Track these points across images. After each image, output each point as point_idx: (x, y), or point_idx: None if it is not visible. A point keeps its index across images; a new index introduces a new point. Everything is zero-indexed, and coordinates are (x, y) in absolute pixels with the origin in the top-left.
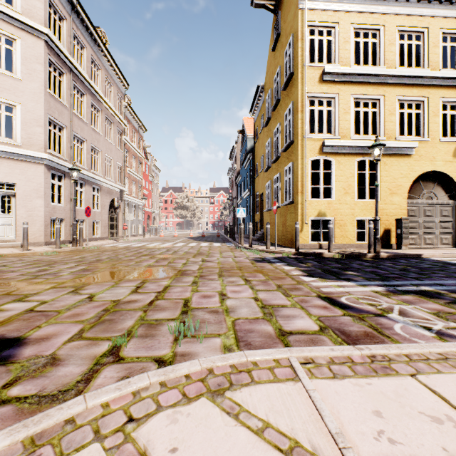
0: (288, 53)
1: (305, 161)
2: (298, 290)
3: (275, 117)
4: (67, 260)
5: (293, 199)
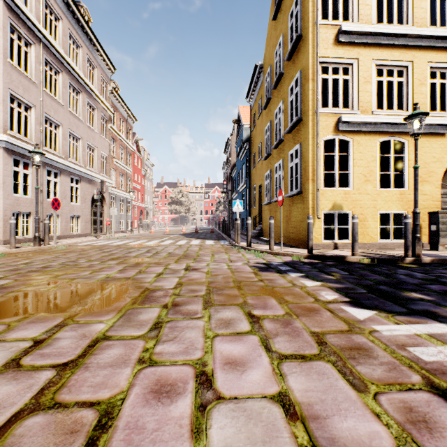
0: (294, 13)
1: (317, 141)
2: (368, 356)
3: (276, 96)
4: (1, 267)
5: (301, 188)
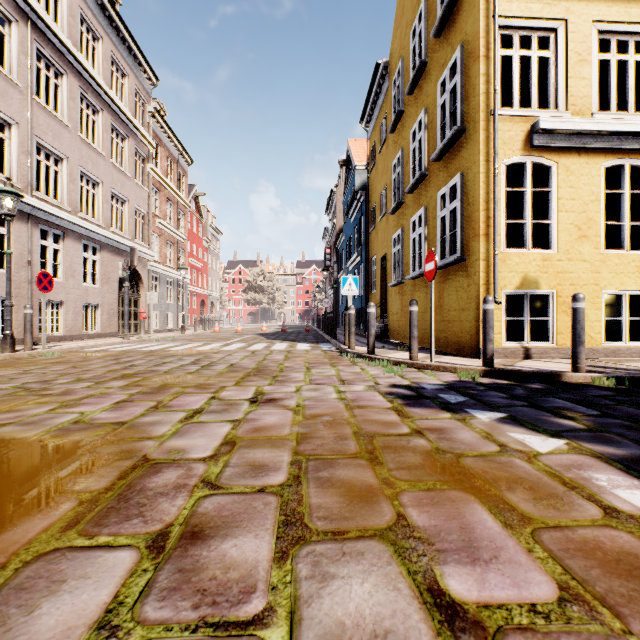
0: None
1: (494, 164)
2: None
3: (413, 105)
4: None
5: (464, 251)
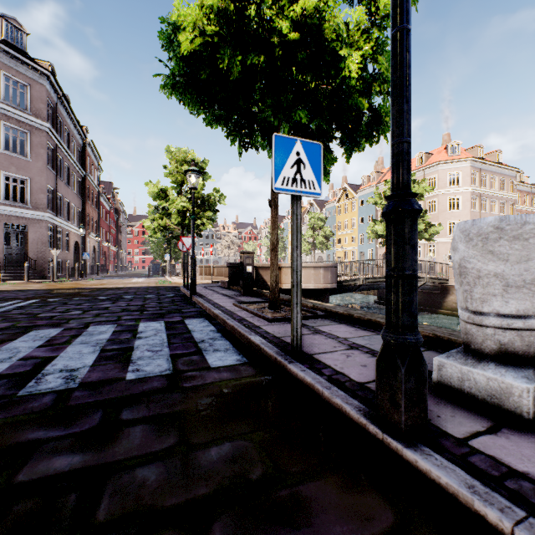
0: None
1: None
2: None
3: None
4: None
5: None
